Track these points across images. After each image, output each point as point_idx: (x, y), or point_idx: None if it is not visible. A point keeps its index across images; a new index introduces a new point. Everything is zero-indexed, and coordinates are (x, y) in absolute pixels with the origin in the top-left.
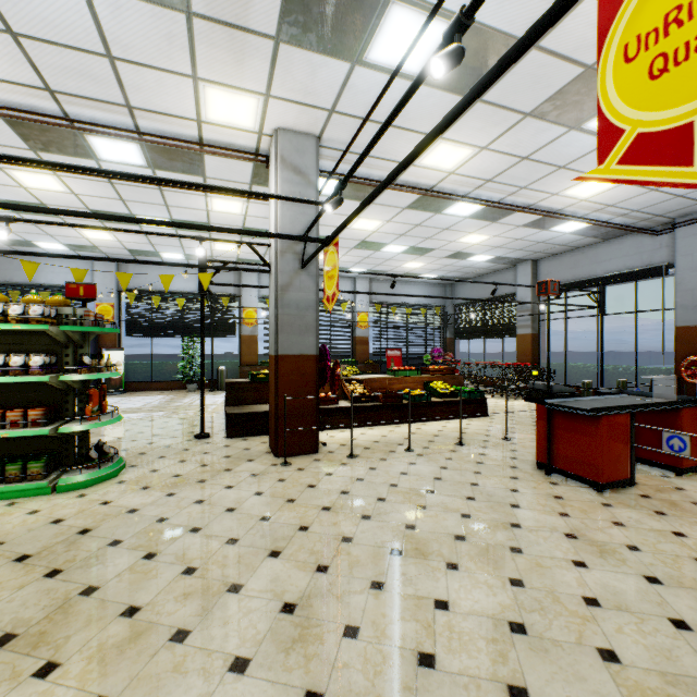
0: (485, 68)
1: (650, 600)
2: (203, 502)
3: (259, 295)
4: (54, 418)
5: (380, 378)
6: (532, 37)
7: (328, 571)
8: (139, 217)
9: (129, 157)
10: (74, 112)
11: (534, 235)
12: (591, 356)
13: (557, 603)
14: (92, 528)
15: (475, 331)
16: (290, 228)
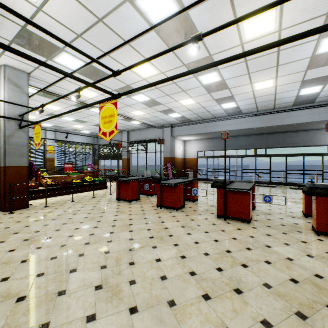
0: (98, 76)
1: (127, 217)
2: None
3: None
4: None
5: (60, 176)
6: (91, 105)
7: (40, 231)
8: None
9: None
10: None
11: (126, 123)
12: (153, 166)
13: (107, 222)
14: None
15: (107, 156)
16: (13, 110)
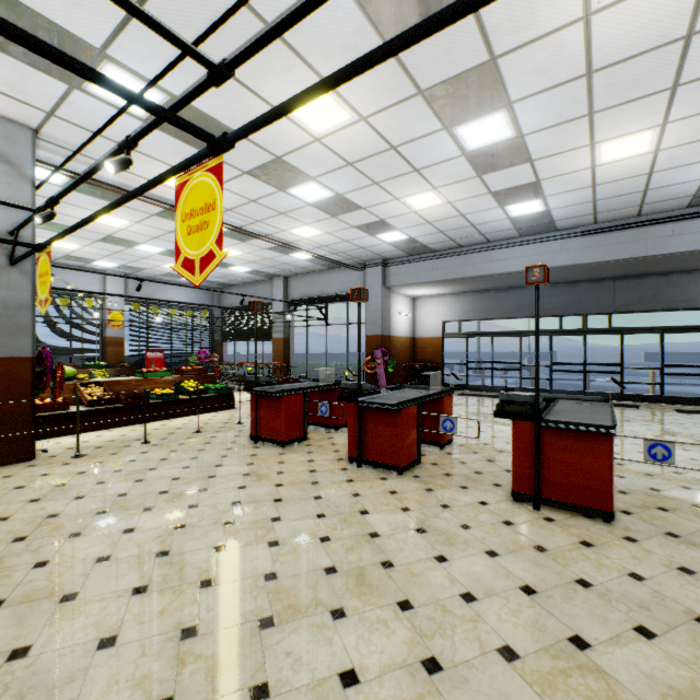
0: None
1: (271, 494)
2: None
3: None
4: None
5: (126, 380)
6: (155, 183)
7: (26, 539)
8: None
9: None
10: None
11: (279, 257)
12: (342, 356)
13: (214, 509)
14: None
15: (240, 334)
16: None
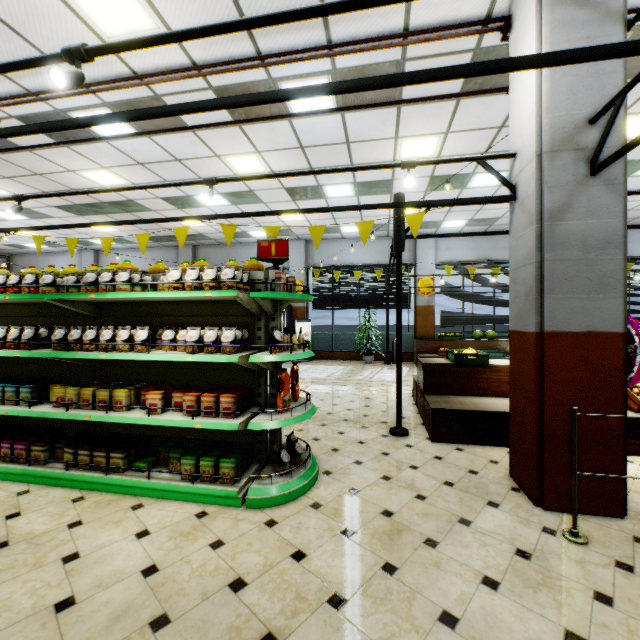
0: None
1: None
2: (455, 625)
3: (435, 262)
4: (246, 405)
5: None
6: None
7: None
8: (325, 187)
9: (318, 102)
10: (267, 49)
11: None
12: None
13: None
14: (277, 637)
15: None
16: (566, 106)
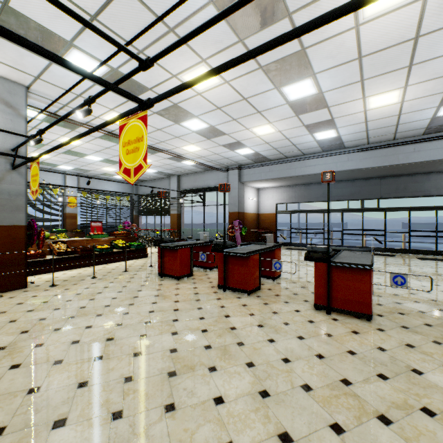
0: (129, 89)
1: (172, 306)
2: None
3: None
4: None
5: (80, 240)
6: (107, 124)
7: (29, 332)
8: None
9: None
10: None
11: (175, 164)
12: (214, 225)
13: (138, 315)
14: None
15: (150, 211)
16: (2, 141)
